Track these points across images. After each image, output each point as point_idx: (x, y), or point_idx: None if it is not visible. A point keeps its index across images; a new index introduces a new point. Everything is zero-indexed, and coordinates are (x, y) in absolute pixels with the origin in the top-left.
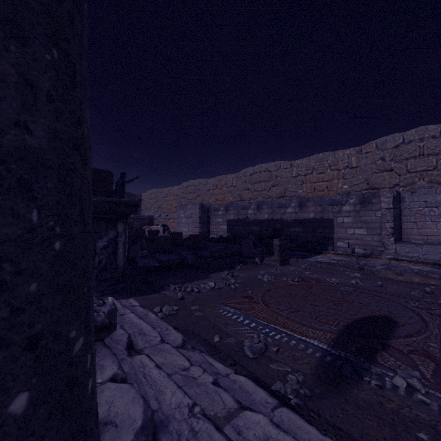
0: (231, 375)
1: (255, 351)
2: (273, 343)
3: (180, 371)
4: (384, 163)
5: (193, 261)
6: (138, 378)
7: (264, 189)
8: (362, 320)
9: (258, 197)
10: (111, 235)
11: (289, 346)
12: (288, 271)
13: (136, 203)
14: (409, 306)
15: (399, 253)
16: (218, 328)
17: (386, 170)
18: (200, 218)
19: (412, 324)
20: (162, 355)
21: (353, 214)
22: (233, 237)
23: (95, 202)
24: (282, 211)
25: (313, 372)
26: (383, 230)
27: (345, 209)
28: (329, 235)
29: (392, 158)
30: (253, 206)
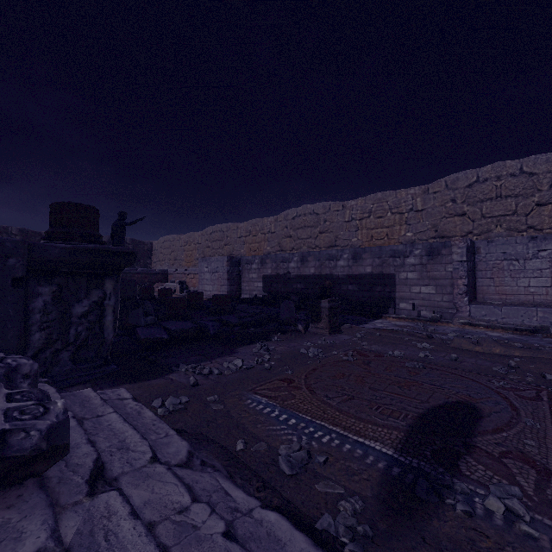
0: (255, 512)
1: (295, 462)
2: (320, 449)
3: (174, 515)
4: (455, 206)
5: (215, 330)
6: (95, 542)
7: (310, 236)
8: (437, 410)
9: (302, 246)
10: (94, 297)
11: (342, 454)
12: (340, 341)
13: (132, 252)
14: (493, 386)
15: (474, 316)
16: (244, 428)
17: (457, 214)
18: (229, 273)
19: (500, 413)
20: (148, 487)
21: (419, 268)
22: (271, 297)
23: (68, 251)
24: (333, 265)
25: (375, 494)
26: (455, 288)
27: (409, 261)
28: (390, 294)
29: (464, 199)
30: (296, 258)
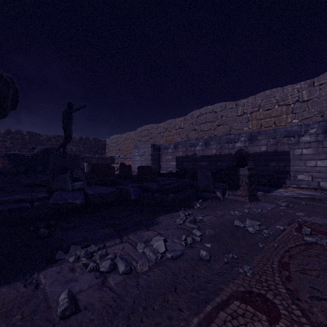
0: None
1: None
2: None
3: None
4: None
5: (136, 196)
6: None
7: (210, 128)
8: None
9: (204, 136)
10: None
11: None
12: (267, 210)
13: None
14: None
15: None
16: None
17: None
18: (152, 156)
19: None
20: None
21: (315, 145)
22: (182, 172)
23: None
24: (231, 146)
25: None
26: None
27: (304, 140)
28: (284, 168)
29: None
30: (200, 143)
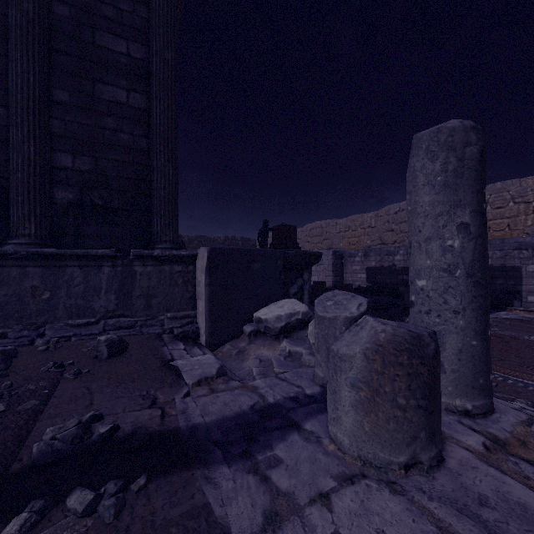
0: None
1: None
2: None
3: None
4: None
5: None
6: None
7: None
8: None
9: (405, 240)
10: (299, 283)
11: (507, 384)
12: None
13: (321, 254)
14: None
15: None
16: None
17: None
18: (333, 266)
19: None
20: None
21: None
22: (376, 287)
23: (293, 255)
24: None
25: None
26: None
27: None
28: (515, 287)
29: None
30: (402, 251)
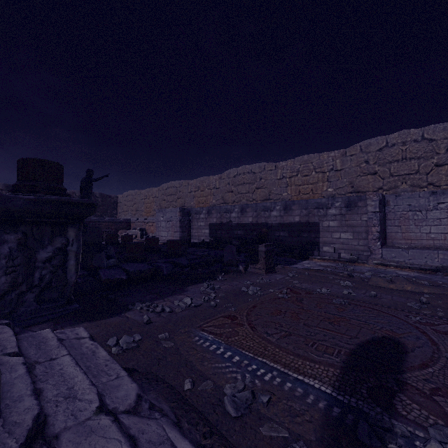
0: None
1: (239, 403)
2: (263, 388)
3: None
4: (368, 166)
5: (168, 271)
6: None
7: (248, 191)
8: (366, 345)
9: (241, 200)
10: (58, 243)
11: (284, 393)
12: (275, 280)
13: (92, 203)
14: (411, 321)
15: (385, 258)
16: (191, 366)
17: (370, 173)
18: (181, 222)
19: (422, 348)
20: (90, 445)
21: (339, 218)
22: (216, 242)
23: (32, 202)
24: (267, 215)
25: (318, 437)
26: (369, 234)
27: (331, 212)
28: (315, 239)
29: (376, 161)
30: (236, 209)
